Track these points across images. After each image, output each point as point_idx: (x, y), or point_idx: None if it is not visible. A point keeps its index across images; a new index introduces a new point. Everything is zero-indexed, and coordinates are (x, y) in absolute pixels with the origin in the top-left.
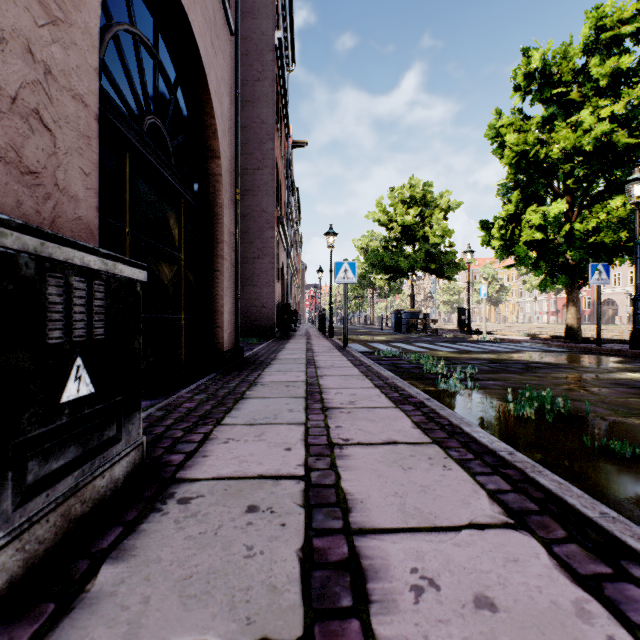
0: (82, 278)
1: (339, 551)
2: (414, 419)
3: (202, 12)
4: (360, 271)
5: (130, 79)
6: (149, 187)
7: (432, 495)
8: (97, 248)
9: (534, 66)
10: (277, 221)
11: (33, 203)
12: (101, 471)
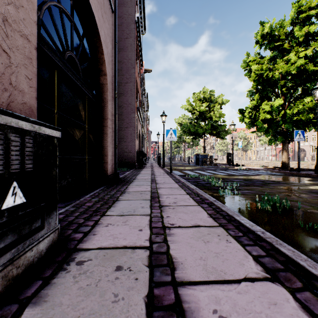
0: (17, 134)
1: (169, 297)
2: (208, 212)
3: None
4: (178, 134)
5: (57, 31)
6: (68, 89)
7: (221, 259)
8: (27, 117)
9: (266, 31)
10: (136, 109)
11: None
12: (30, 247)
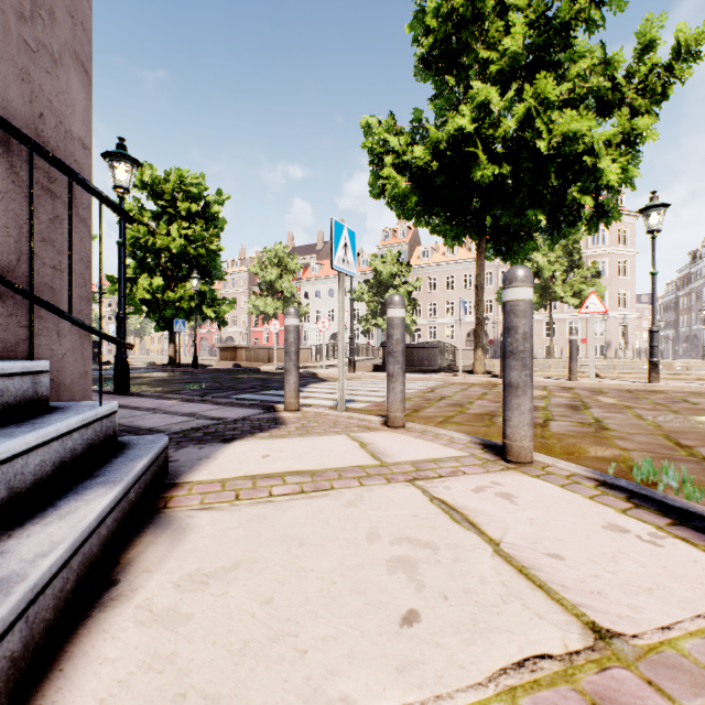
0: None
1: None
2: None
3: None
4: None
5: None
6: None
7: None
8: None
9: (147, 179)
10: None
11: None
12: None
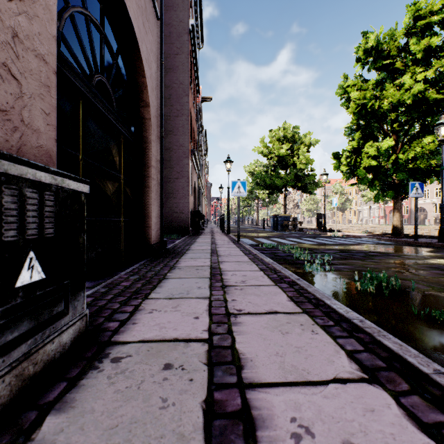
0: (34, 190)
1: (234, 403)
2: (289, 294)
3: (136, 1)
4: (249, 188)
5: (83, 47)
6: (97, 126)
7: (304, 355)
8: (47, 167)
9: (370, 44)
10: (191, 153)
11: (3, 134)
12: (51, 338)
